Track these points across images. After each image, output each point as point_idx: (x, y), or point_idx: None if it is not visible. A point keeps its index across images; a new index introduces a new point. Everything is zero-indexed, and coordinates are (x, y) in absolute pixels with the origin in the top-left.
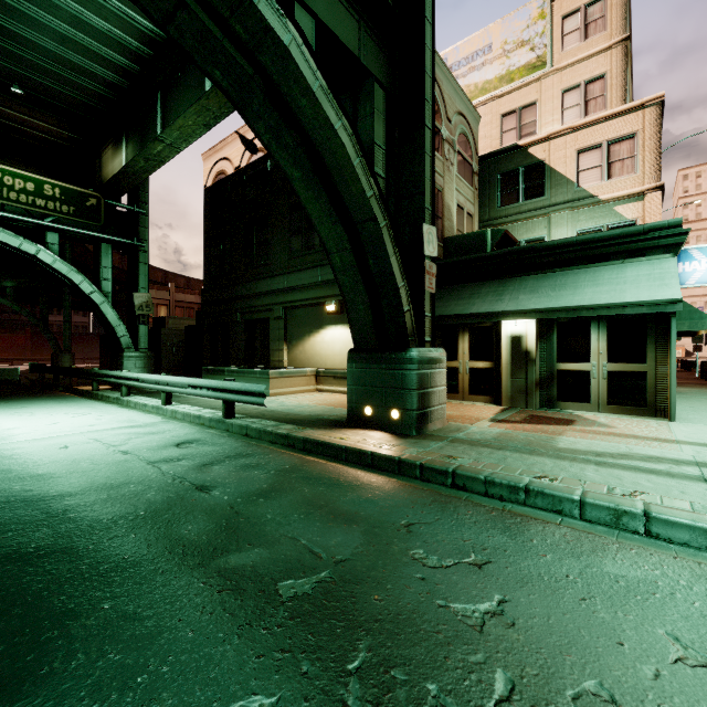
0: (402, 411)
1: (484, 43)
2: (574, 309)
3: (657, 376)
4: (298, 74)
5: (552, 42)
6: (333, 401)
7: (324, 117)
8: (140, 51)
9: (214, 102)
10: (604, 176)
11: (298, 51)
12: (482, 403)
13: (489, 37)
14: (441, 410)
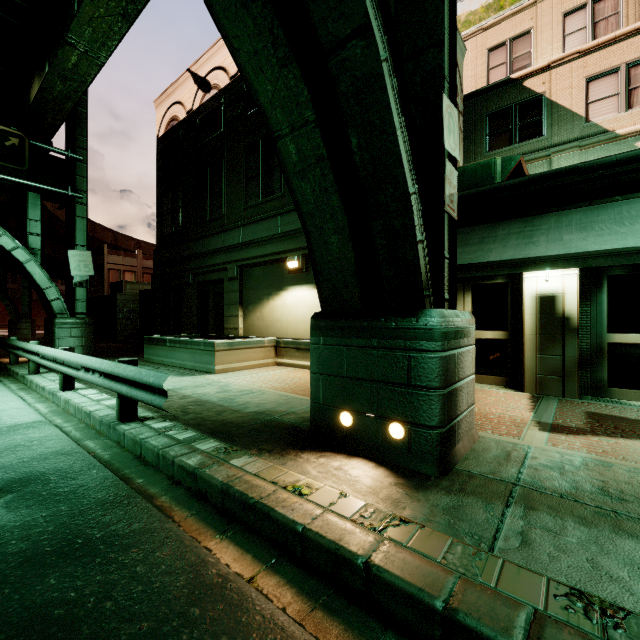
0: (411, 426)
1: None
2: None
3: None
4: None
5: None
6: (293, 382)
7: None
8: None
9: None
10: (623, 106)
11: None
12: (492, 387)
13: None
14: (469, 416)
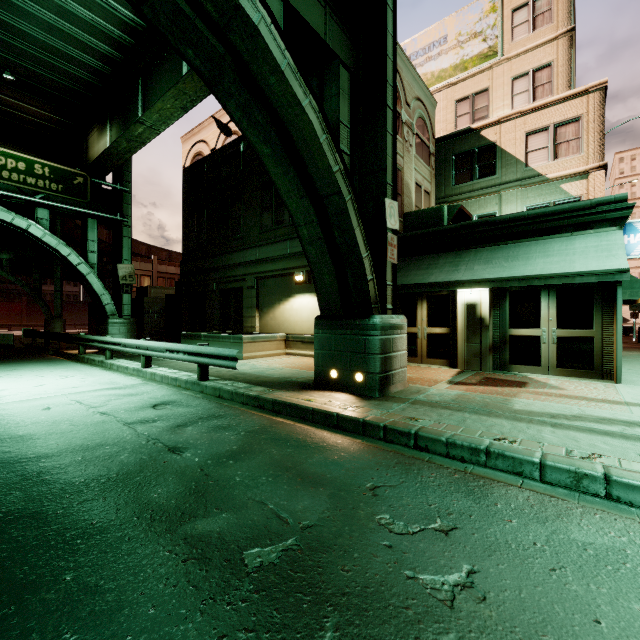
0: (366, 374)
1: (440, 35)
2: (527, 279)
3: (604, 341)
4: (267, 52)
5: (503, 33)
6: (301, 364)
7: (292, 94)
8: (122, 39)
9: (191, 86)
10: (551, 156)
11: (267, 30)
12: (439, 366)
13: (445, 29)
14: (402, 373)
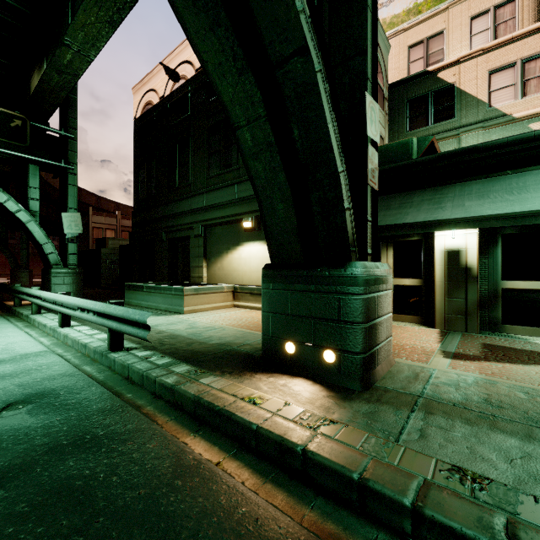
0: (340, 353)
1: None
2: None
3: None
4: None
5: None
6: (248, 321)
7: None
8: None
9: None
10: (518, 94)
11: None
12: (409, 324)
13: None
14: (387, 345)
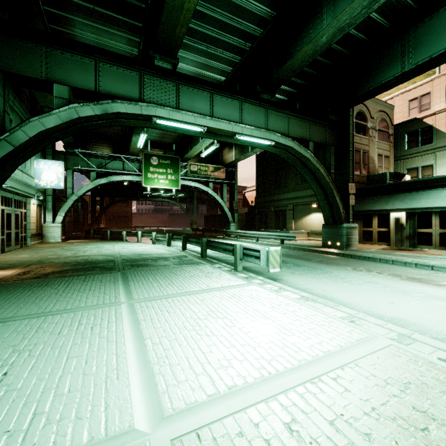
0: (340, 243)
1: None
2: (413, 209)
3: None
4: (310, 161)
5: None
6: (315, 242)
7: (316, 167)
8: None
9: None
10: None
11: (310, 155)
12: (382, 245)
13: None
14: (356, 244)
